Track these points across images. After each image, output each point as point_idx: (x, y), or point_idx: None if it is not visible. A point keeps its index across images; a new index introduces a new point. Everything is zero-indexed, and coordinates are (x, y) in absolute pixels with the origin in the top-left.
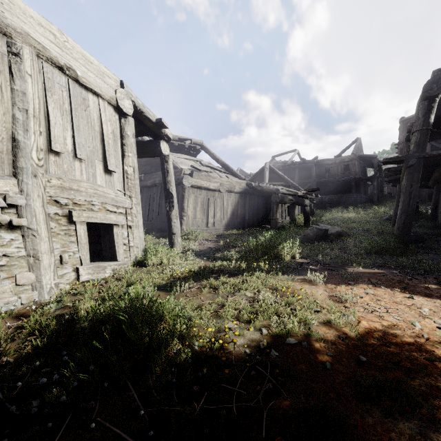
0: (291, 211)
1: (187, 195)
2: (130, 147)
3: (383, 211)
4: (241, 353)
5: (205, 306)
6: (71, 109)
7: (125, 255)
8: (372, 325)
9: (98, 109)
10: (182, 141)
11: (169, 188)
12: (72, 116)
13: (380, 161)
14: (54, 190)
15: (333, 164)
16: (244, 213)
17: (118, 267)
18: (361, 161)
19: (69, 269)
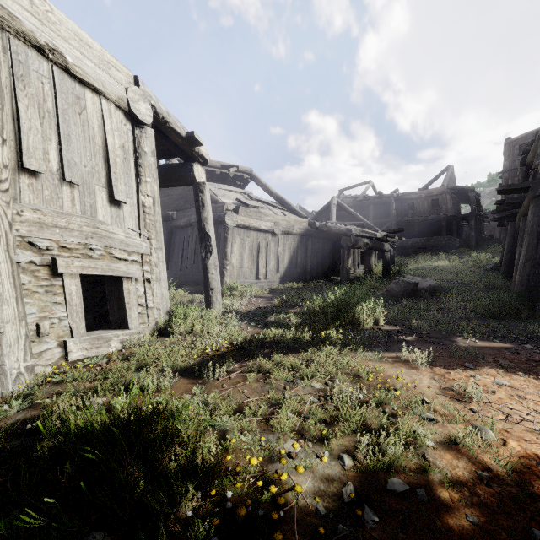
0: (366, 259)
1: (230, 237)
2: (148, 168)
3: (486, 259)
4: (310, 512)
5: (250, 406)
6: (56, 110)
7: (140, 320)
8: (528, 450)
9: (101, 113)
10: (225, 169)
11: (205, 227)
12: (58, 120)
13: (478, 195)
14: (28, 227)
15: (418, 199)
16: (306, 261)
17: (129, 337)
18: (453, 195)
19: (51, 344)
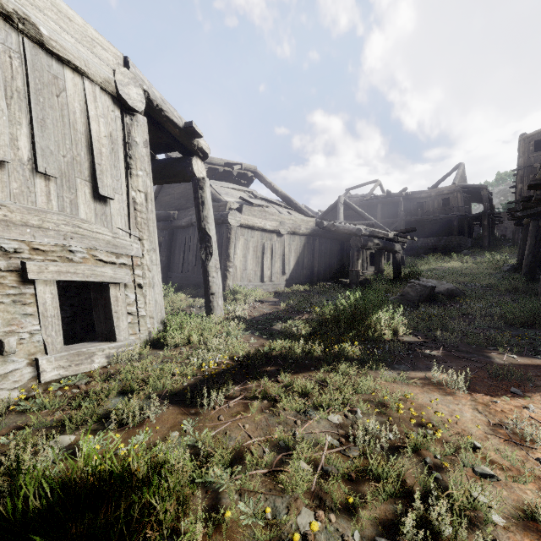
0: (376, 260)
1: (233, 238)
2: (140, 161)
3: (502, 260)
4: None
5: (252, 451)
6: (28, 89)
7: (130, 330)
8: None
9: (83, 96)
10: (229, 167)
11: (205, 227)
12: (30, 101)
13: (491, 193)
14: None
15: (428, 197)
16: (313, 262)
17: (116, 350)
18: (464, 194)
19: (19, 363)
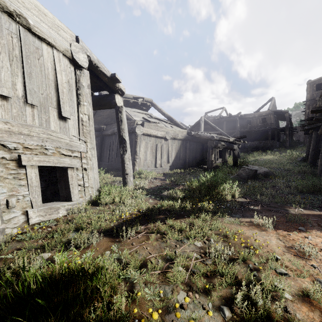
0: (223, 154)
1: (139, 141)
2: (85, 96)
3: (297, 154)
4: None
5: (151, 261)
6: (22, 55)
7: (79, 195)
8: None
9: (53, 59)
10: (136, 99)
11: (122, 135)
12: (23, 62)
13: (290, 115)
14: (0, 134)
15: (253, 117)
16: (185, 156)
17: (72, 206)
18: (275, 115)
19: (17, 213)
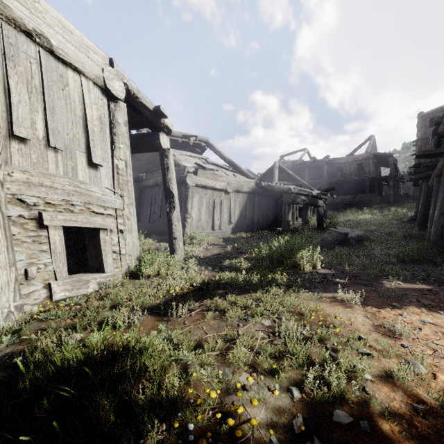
0: (303, 213)
1: (190, 195)
2: (121, 137)
3: (403, 213)
4: (264, 443)
5: (208, 342)
6: (43, 86)
7: (114, 265)
8: None
9: (81, 89)
10: (186, 138)
11: (169, 186)
12: (44, 94)
13: (396, 160)
14: (17, 186)
15: (346, 163)
16: (253, 214)
17: (105, 279)
18: (375, 160)
19: (38, 286)
